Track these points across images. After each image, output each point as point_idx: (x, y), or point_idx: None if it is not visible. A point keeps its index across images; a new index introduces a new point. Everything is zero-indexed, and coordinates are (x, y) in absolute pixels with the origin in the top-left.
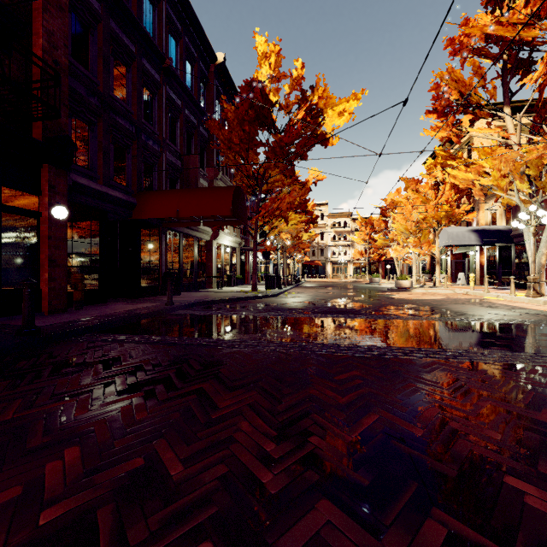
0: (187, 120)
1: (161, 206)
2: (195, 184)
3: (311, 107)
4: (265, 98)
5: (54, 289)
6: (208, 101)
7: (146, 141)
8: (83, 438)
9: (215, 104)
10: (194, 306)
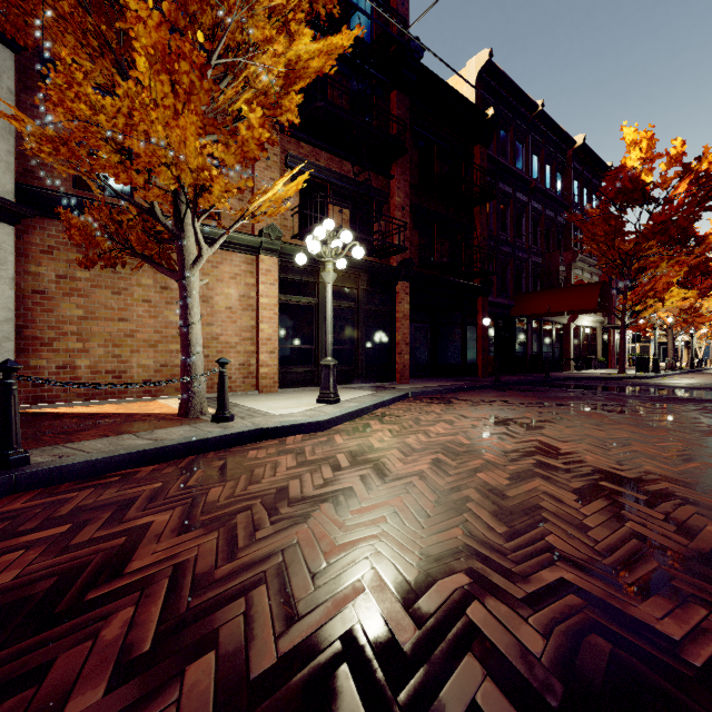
0: (546, 218)
1: (534, 305)
2: (556, 277)
3: (698, 175)
4: (634, 184)
5: (483, 364)
6: (565, 186)
7: (518, 254)
8: (565, 398)
9: (573, 187)
10: (564, 380)
